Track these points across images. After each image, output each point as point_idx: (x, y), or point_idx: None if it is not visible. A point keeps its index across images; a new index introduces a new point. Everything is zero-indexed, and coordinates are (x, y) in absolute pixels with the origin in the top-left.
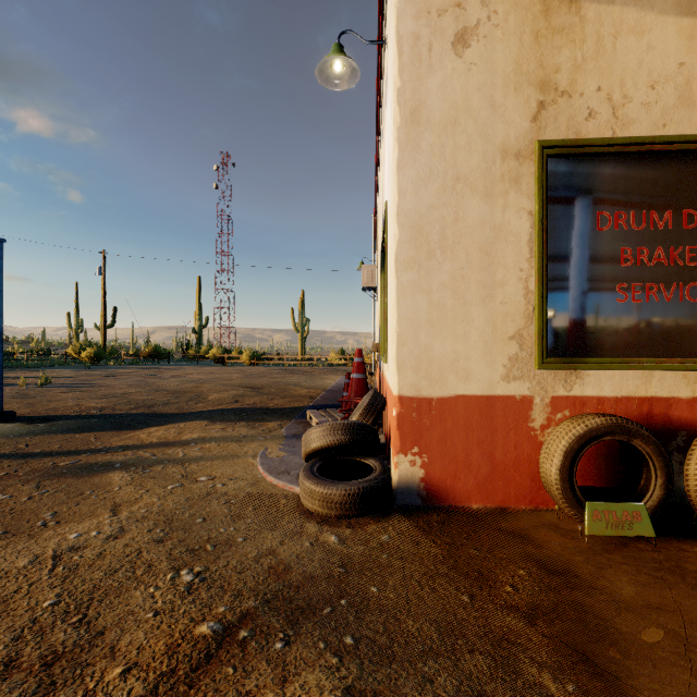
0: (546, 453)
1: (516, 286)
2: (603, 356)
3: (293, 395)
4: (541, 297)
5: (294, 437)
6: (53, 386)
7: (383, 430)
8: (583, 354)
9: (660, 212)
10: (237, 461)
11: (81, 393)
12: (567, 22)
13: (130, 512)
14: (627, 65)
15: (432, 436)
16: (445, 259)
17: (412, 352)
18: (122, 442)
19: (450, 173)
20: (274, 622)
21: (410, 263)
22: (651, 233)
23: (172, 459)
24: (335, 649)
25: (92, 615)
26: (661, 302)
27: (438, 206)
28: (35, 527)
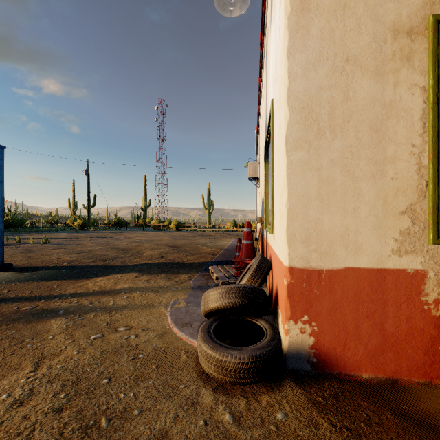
0: None
1: (408, 162)
2: None
3: (201, 253)
4: (436, 172)
5: (199, 288)
6: (50, 244)
7: (267, 284)
8: None
9: None
10: (153, 310)
11: (64, 249)
12: None
13: (48, 367)
14: None
15: (322, 305)
16: (335, 138)
17: (302, 226)
18: (74, 290)
19: (339, 55)
20: None
21: (299, 142)
22: None
23: (104, 307)
24: None
25: None
26: None
27: (327, 87)
28: None
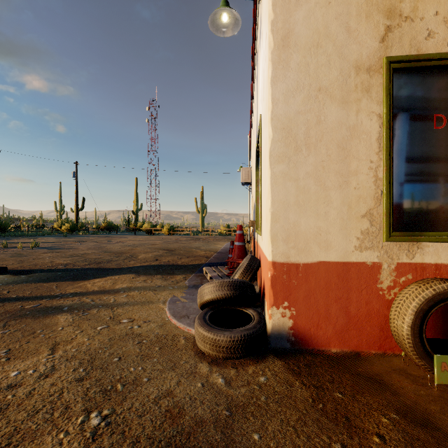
0: (396, 311)
1: (367, 175)
2: (439, 231)
3: (195, 256)
4: (388, 183)
5: (194, 287)
6: (40, 248)
7: (257, 283)
8: (422, 229)
9: None
10: (152, 306)
11: (56, 253)
12: None
13: (64, 351)
14: None
15: (299, 293)
16: (310, 154)
17: (283, 227)
18: (73, 290)
19: (313, 85)
20: None
21: (281, 157)
22: None
23: (105, 304)
24: None
25: None
26: None
27: (303, 112)
28: None
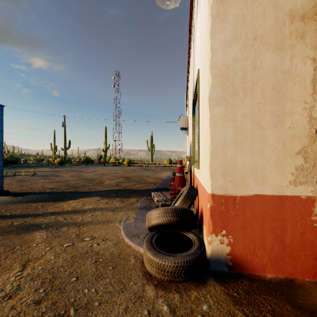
0: None
1: (302, 115)
2: None
3: (145, 182)
4: None
5: (144, 208)
6: (37, 176)
7: (194, 206)
8: None
9: None
10: (110, 225)
11: (47, 180)
12: None
13: (32, 268)
14: None
15: (236, 223)
16: (246, 97)
17: (221, 163)
18: (53, 209)
19: (249, 35)
20: None
21: (219, 100)
22: None
23: (74, 222)
24: None
25: None
26: None
27: (240, 59)
28: None
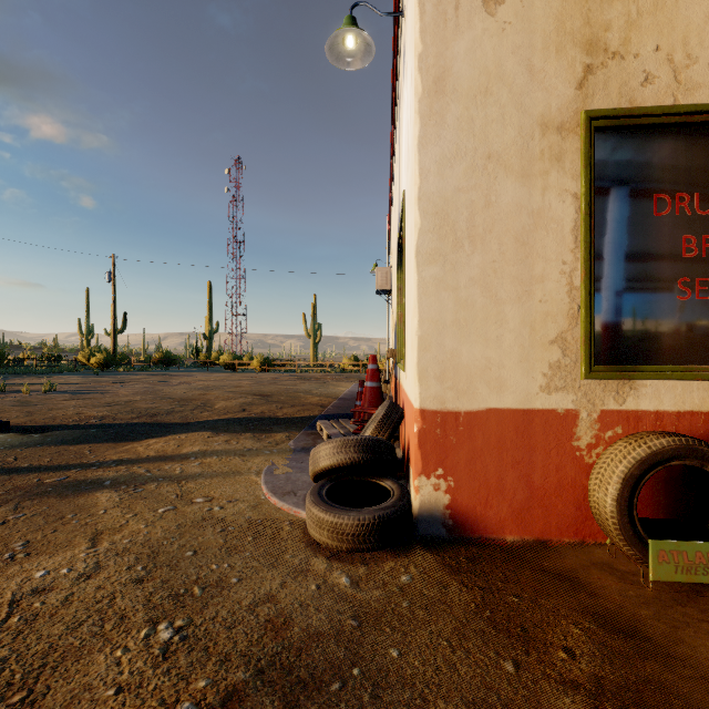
0: (597, 479)
1: (558, 282)
2: (662, 363)
3: (303, 404)
4: (589, 294)
5: (303, 450)
6: (58, 393)
7: (400, 444)
8: (637, 361)
9: None
10: (239, 478)
11: (84, 401)
12: None
13: (111, 542)
14: (692, 20)
15: (460, 456)
16: (475, 251)
17: (435, 358)
18: (117, 456)
19: (480, 151)
20: (268, 704)
21: (433, 255)
22: None
23: (168, 475)
24: None
25: (39, 691)
26: None
27: (466, 189)
28: (0, 560)
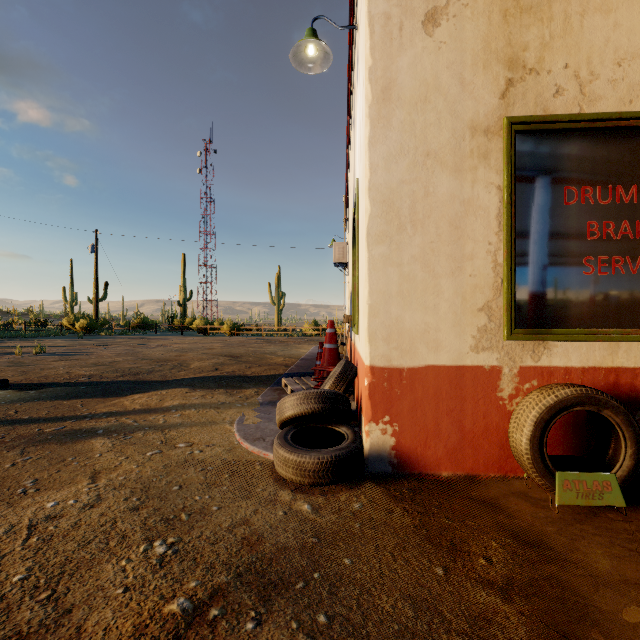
0: (515, 423)
1: (485, 259)
2: (570, 327)
3: (269, 364)
4: (510, 270)
5: (270, 404)
6: (47, 354)
7: (354, 397)
8: (550, 325)
9: (626, 187)
10: (215, 427)
11: (72, 362)
12: (535, 1)
13: (108, 479)
14: (594, 43)
15: (403, 405)
16: (416, 233)
17: (383, 323)
18: (106, 409)
19: (420, 149)
20: (246, 598)
21: (381, 236)
22: (617, 207)
23: (153, 425)
24: (308, 629)
25: (61, 591)
26: (627, 274)
27: (408, 181)
28: (15, 495)
